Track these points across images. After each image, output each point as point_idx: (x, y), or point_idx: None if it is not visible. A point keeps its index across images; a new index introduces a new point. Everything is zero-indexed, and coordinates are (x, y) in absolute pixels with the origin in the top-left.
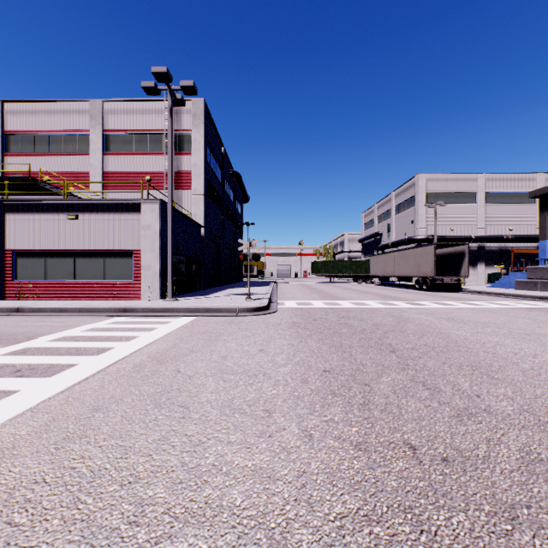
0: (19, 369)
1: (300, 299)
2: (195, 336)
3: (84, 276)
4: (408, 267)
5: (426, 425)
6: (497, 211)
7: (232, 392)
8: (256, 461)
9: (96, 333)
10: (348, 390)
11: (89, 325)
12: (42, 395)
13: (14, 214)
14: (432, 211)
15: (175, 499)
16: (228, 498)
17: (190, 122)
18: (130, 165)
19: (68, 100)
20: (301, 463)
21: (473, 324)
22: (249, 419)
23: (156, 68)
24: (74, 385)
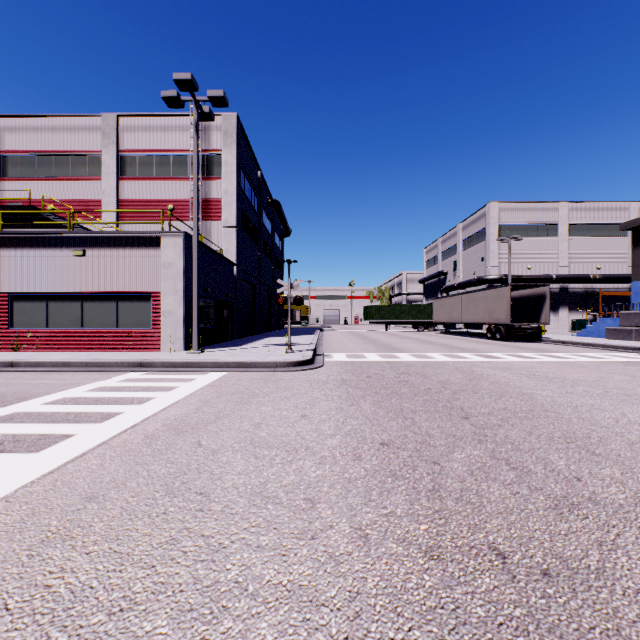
0: (0, 441)
1: (350, 350)
2: (223, 397)
3: (93, 324)
4: (479, 312)
5: (516, 520)
6: (582, 247)
7: (265, 473)
8: (294, 576)
9: (103, 394)
10: (412, 471)
11: (96, 384)
12: (23, 477)
13: (10, 249)
14: (506, 246)
15: (180, 637)
16: (253, 636)
17: (220, 141)
18: (150, 192)
19: (77, 115)
20: (354, 579)
21: (561, 382)
22: (286, 513)
23: (178, 75)
24: (66, 464)
